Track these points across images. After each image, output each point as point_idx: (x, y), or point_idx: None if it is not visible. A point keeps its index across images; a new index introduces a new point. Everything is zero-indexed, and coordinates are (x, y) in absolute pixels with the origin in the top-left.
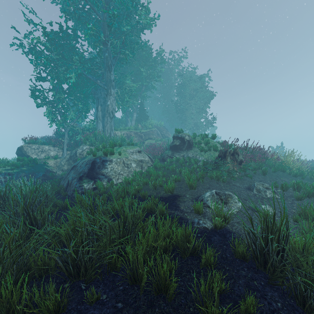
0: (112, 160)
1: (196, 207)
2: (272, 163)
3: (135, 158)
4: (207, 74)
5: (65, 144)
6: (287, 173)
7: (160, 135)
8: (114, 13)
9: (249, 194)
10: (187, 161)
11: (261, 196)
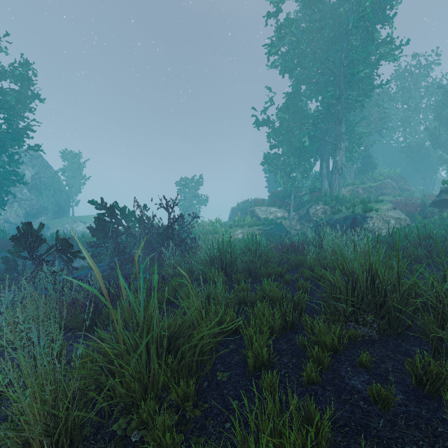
0: (372, 216)
1: None
2: None
3: (392, 215)
4: None
5: (292, 205)
6: None
7: (396, 189)
8: (359, 70)
9: None
10: None
11: None
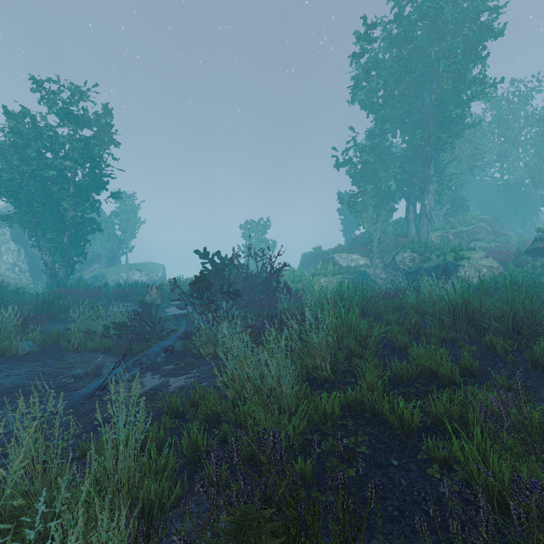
0: (464, 265)
1: None
2: None
3: (485, 263)
4: None
5: (376, 252)
6: None
7: (491, 233)
8: (450, 113)
9: None
10: None
11: None
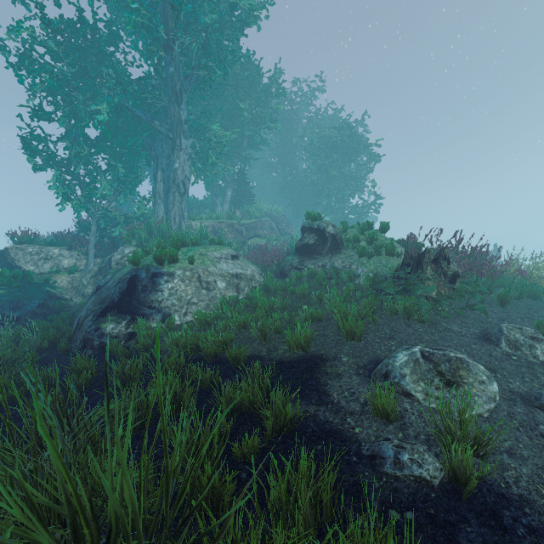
0: (172, 274)
1: (380, 401)
2: (508, 280)
3: (225, 270)
4: (362, 121)
5: (92, 244)
6: (543, 301)
7: (275, 230)
8: None
9: (494, 354)
10: (331, 277)
11: (522, 357)
